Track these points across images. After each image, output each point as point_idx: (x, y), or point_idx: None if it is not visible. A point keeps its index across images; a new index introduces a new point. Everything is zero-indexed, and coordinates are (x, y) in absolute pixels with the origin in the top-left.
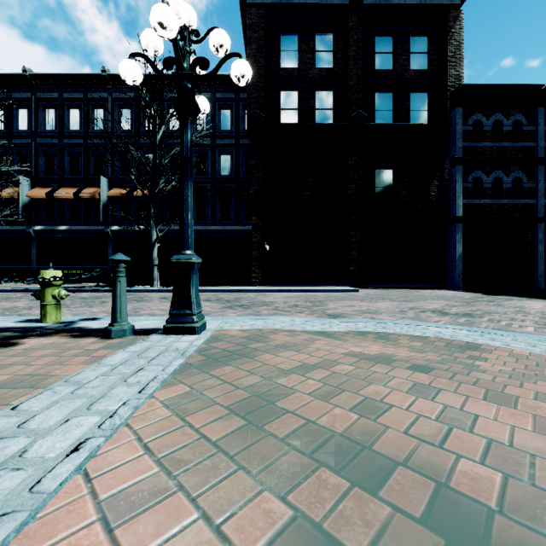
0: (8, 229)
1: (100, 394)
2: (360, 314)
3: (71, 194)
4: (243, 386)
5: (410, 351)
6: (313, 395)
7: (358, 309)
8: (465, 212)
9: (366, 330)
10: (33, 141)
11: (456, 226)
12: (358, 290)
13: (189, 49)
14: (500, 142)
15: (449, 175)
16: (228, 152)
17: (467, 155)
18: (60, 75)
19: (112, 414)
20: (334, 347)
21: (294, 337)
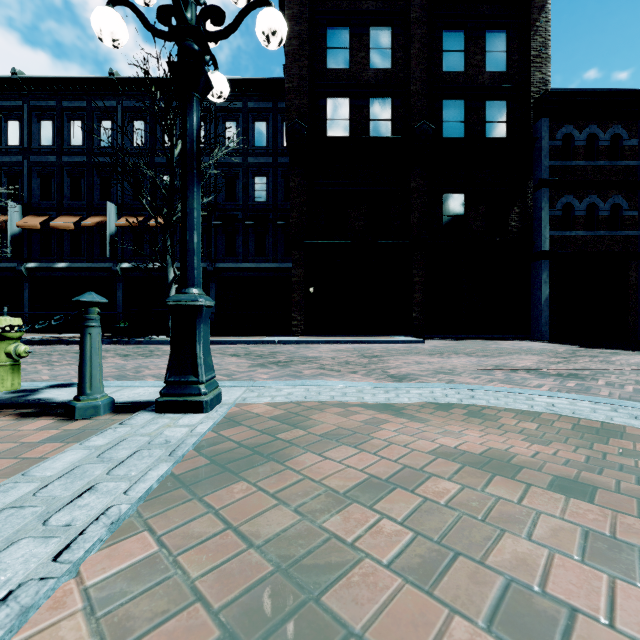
0: None
1: None
2: (433, 375)
3: (71, 223)
4: (262, 535)
5: (523, 438)
6: (396, 561)
7: (429, 367)
8: (553, 246)
9: (448, 401)
10: (25, 159)
11: (542, 263)
12: (423, 341)
13: None
14: (595, 160)
15: (533, 200)
16: (263, 173)
17: (556, 176)
18: (58, 79)
19: None
20: (412, 436)
21: (349, 416)
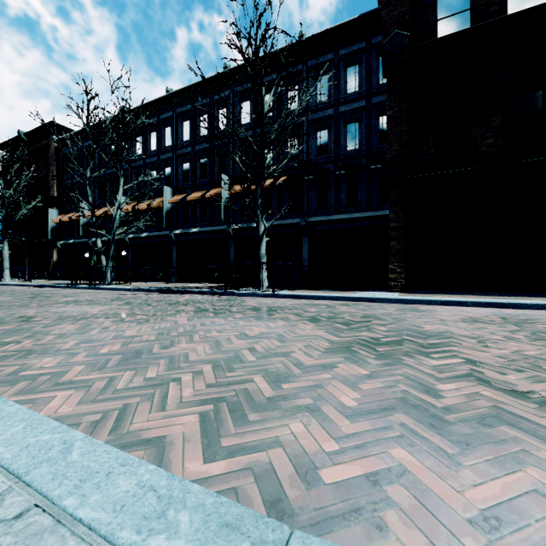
0: (158, 234)
1: None
2: None
3: (199, 196)
4: None
5: None
6: None
7: None
8: None
9: None
10: (174, 153)
11: None
12: None
13: None
14: None
15: None
16: (355, 119)
17: None
18: (191, 86)
19: None
20: None
21: None
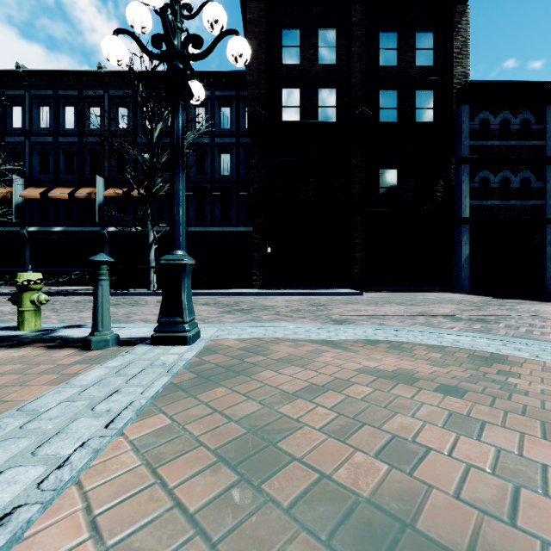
0: (1, 230)
1: (55, 429)
2: (367, 319)
3: (66, 194)
4: (237, 416)
5: (429, 363)
6: (325, 429)
7: (365, 314)
8: (472, 213)
9: (376, 338)
10: (27, 139)
11: (463, 227)
12: (362, 293)
13: (181, 26)
14: (507, 140)
15: (455, 175)
16: (228, 151)
17: (474, 154)
18: (54, 71)
19: (62, 462)
20: (344, 361)
21: (298, 348)
